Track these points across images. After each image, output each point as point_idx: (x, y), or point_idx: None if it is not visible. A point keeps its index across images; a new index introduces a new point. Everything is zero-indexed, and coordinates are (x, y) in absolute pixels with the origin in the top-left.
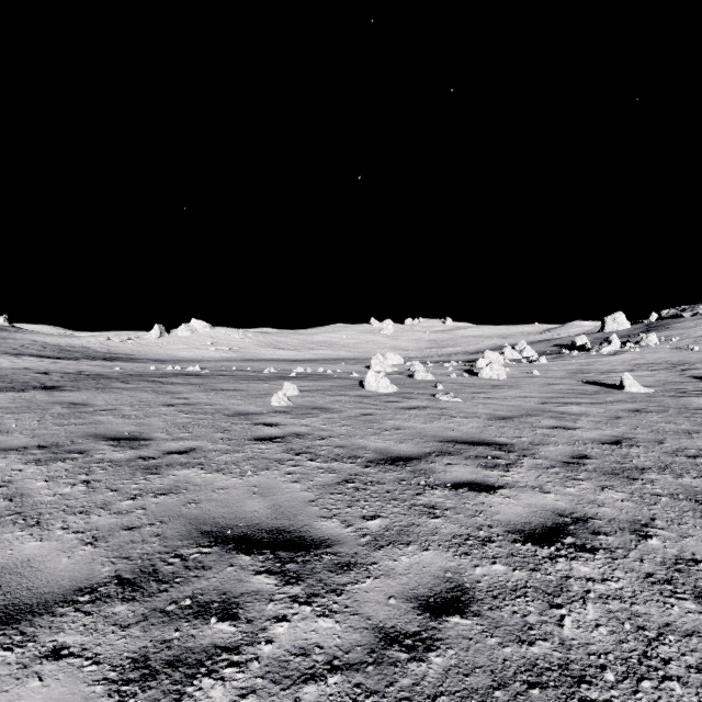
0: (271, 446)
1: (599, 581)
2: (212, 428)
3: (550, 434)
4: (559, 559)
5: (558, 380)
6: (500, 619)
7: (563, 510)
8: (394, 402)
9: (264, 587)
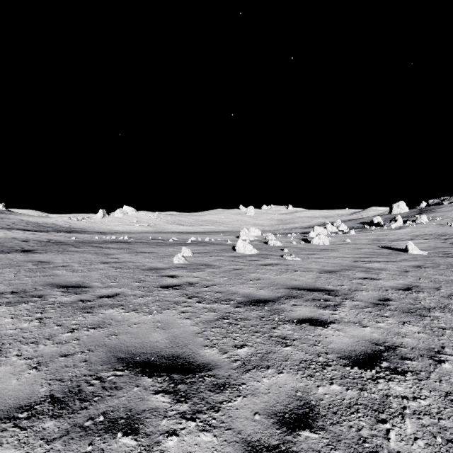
0: (171, 292)
1: (411, 399)
2: (132, 279)
3: (362, 283)
4: (380, 380)
5: (364, 245)
6: (340, 433)
7: (377, 340)
8: (255, 260)
9: (160, 405)
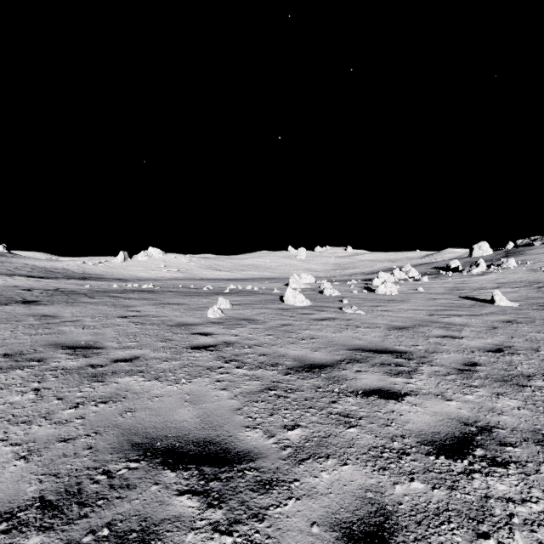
0: (204, 354)
1: (519, 503)
2: (156, 337)
3: (441, 343)
4: (475, 475)
5: (440, 295)
6: None
7: (467, 419)
8: (308, 314)
9: (186, 511)
